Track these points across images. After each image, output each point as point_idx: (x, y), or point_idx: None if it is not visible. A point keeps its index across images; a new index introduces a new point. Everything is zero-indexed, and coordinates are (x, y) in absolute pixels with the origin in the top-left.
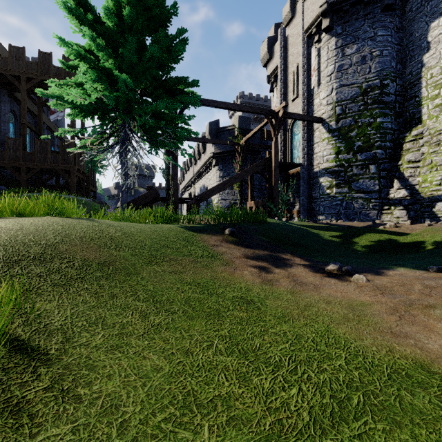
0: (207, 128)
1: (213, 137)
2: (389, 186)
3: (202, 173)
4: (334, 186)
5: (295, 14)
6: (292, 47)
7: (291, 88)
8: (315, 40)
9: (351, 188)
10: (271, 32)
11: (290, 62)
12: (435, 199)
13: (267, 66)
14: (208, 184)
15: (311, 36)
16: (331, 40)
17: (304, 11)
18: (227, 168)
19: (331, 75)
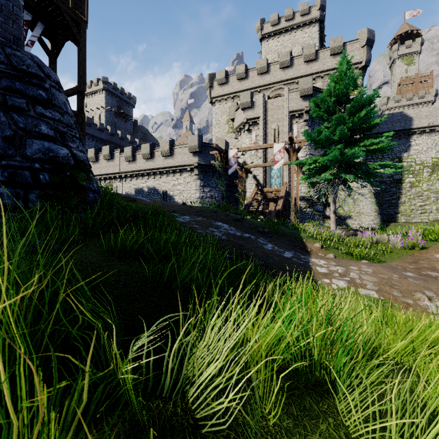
0: (194, 139)
1: (200, 149)
2: (325, 209)
3: (152, 174)
4: (308, 207)
5: (248, 77)
6: (272, 112)
7: (272, 139)
8: (296, 120)
9: (314, 209)
10: (221, 73)
11: (269, 120)
12: (346, 217)
13: (245, 110)
14: (169, 188)
15: (291, 115)
16: (306, 127)
17: (289, 99)
18: (207, 180)
19: (306, 146)
